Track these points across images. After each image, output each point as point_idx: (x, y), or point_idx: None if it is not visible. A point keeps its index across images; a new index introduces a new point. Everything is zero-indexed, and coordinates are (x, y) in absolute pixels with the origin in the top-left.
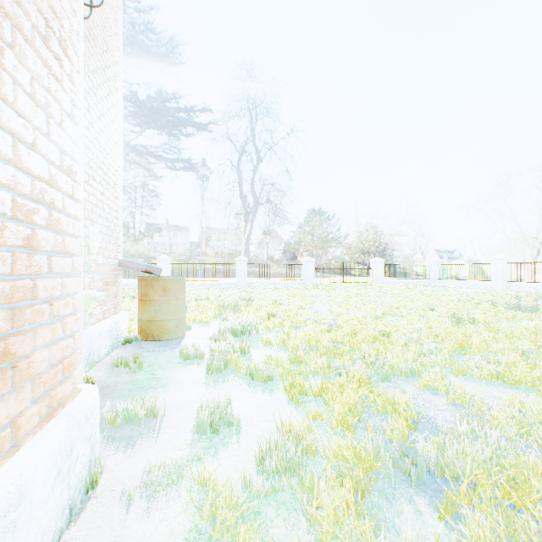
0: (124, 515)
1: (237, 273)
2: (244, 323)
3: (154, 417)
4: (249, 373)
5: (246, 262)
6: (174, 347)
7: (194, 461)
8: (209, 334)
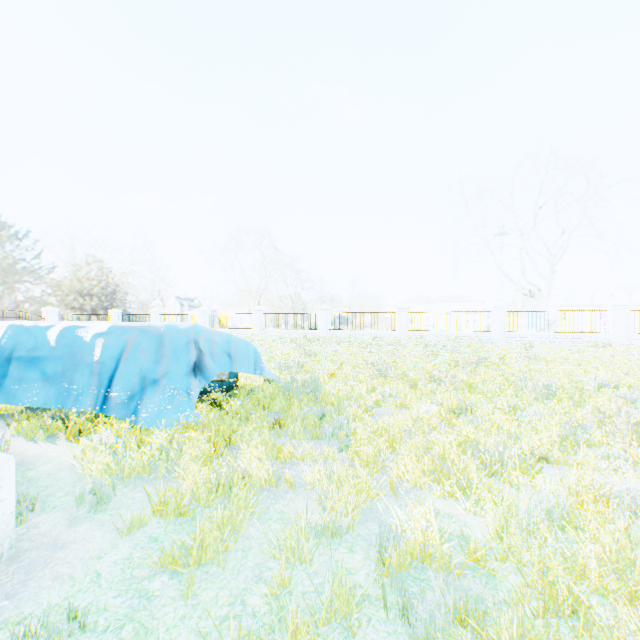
0: None
1: None
2: None
3: None
4: None
5: None
6: None
7: None
8: None
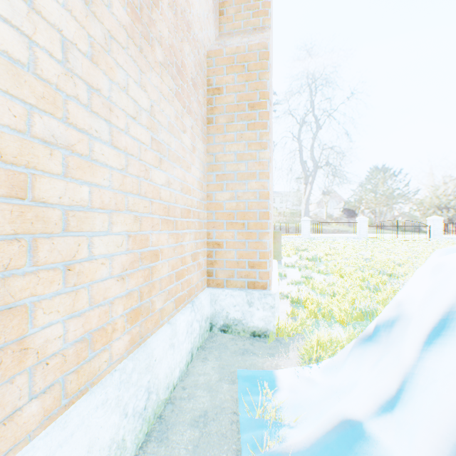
0: (288, 286)
1: (302, 229)
2: (312, 255)
3: (285, 276)
4: (317, 271)
5: (308, 222)
6: (278, 263)
7: (302, 283)
8: (293, 261)
